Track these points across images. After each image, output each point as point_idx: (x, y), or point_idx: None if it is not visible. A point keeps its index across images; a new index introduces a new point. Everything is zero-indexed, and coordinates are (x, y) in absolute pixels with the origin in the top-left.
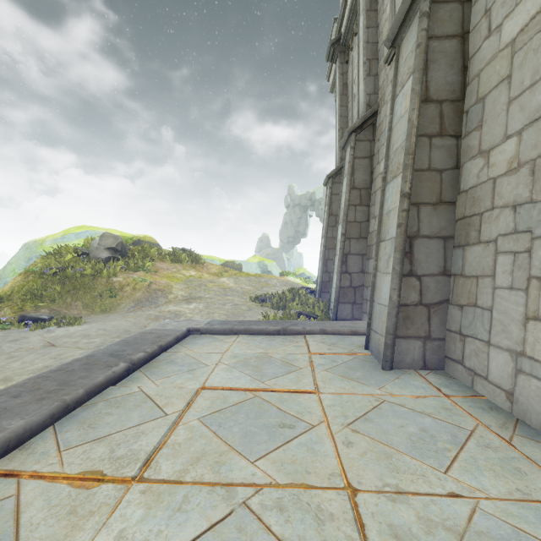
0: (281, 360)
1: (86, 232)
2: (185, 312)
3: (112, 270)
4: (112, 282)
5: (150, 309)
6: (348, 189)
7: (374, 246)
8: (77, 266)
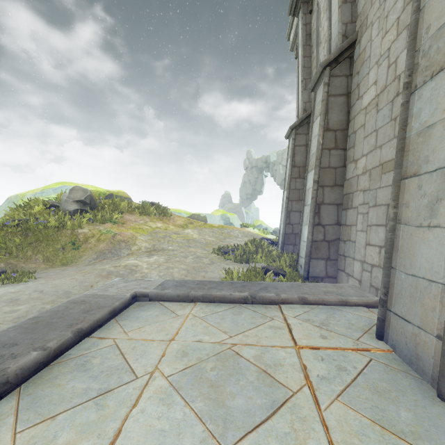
0: (256, 365)
1: (63, 187)
2: (142, 267)
3: (77, 222)
4: (76, 234)
5: (109, 262)
6: (322, 131)
7: (356, 194)
8: (41, 218)
